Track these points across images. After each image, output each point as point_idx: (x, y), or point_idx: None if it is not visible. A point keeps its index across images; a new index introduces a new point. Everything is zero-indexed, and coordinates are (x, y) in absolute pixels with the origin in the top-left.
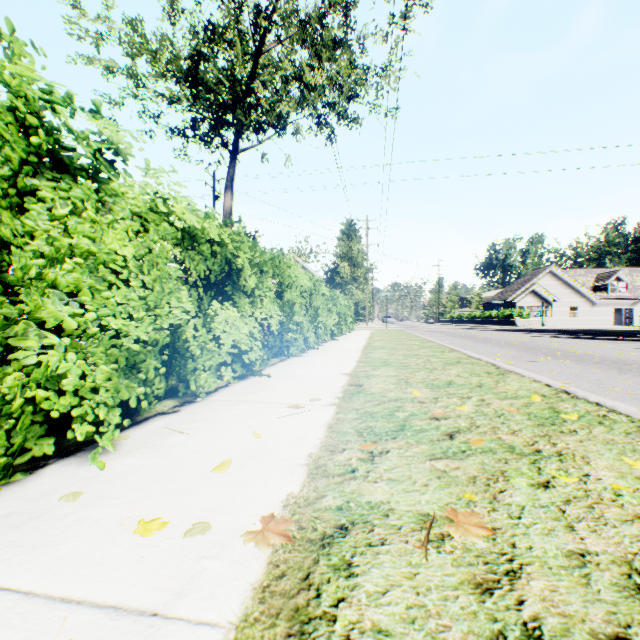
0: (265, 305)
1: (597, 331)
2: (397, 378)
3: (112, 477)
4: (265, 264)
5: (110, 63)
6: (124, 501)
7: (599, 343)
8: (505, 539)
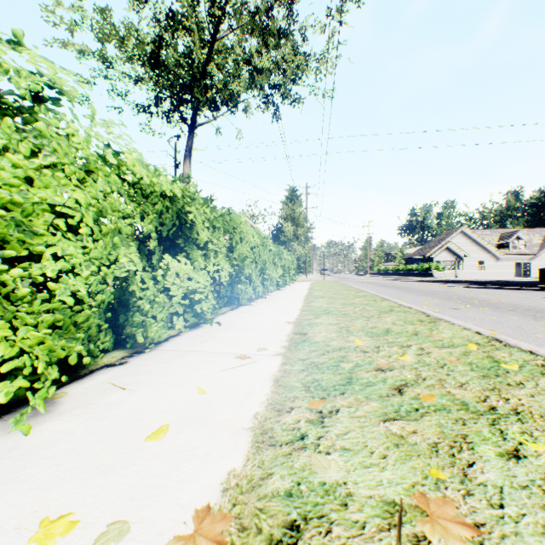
0: (216, 258)
1: (503, 282)
2: (338, 326)
3: (32, 449)
4: (216, 220)
5: (83, 47)
6: (34, 486)
7: (508, 292)
8: (495, 544)
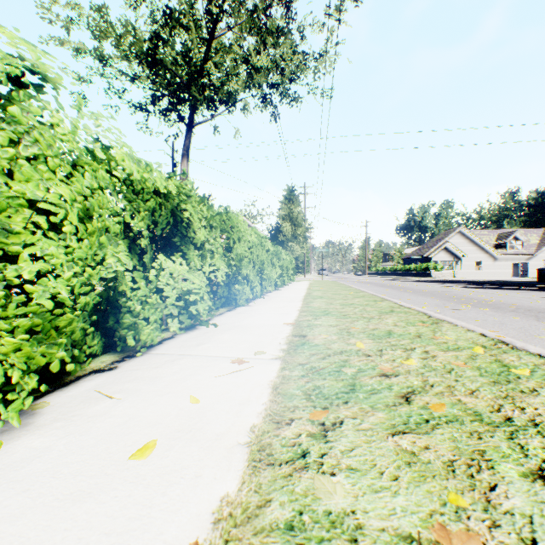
0: (213, 258)
1: (501, 282)
2: (338, 328)
3: (1, 470)
4: (212, 219)
5: (79, 45)
6: None
7: (507, 292)
8: None
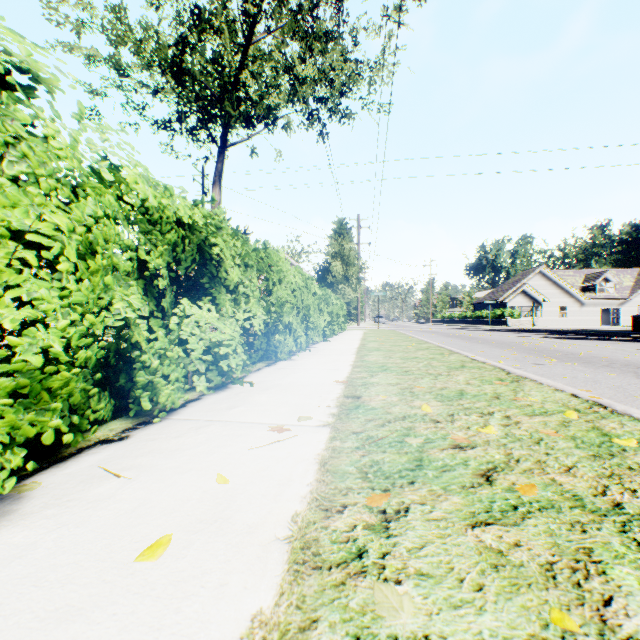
0: (248, 303)
1: (590, 331)
2: (400, 387)
3: None
4: (247, 255)
5: (92, 51)
6: None
7: (598, 344)
8: None
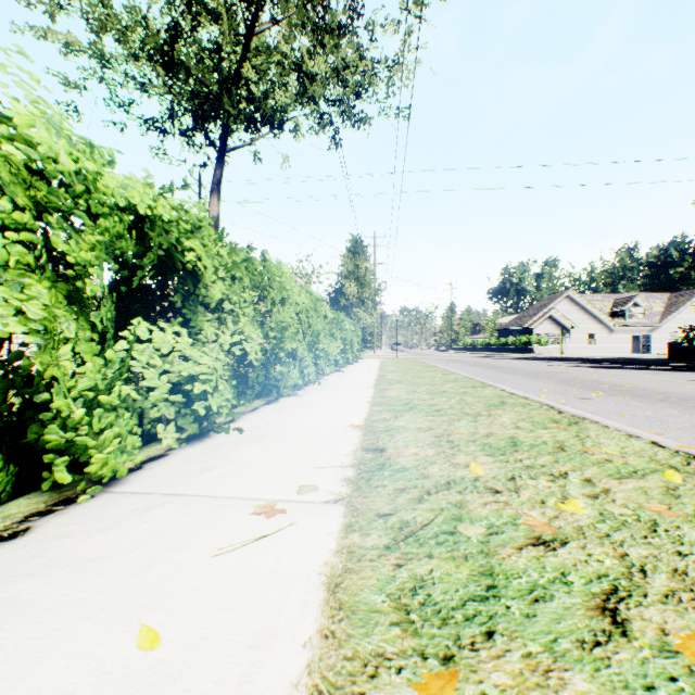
0: (239, 325)
1: (623, 359)
2: (433, 433)
3: None
4: (237, 264)
5: (69, 37)
6: None
7: (638, 373)
8: None
